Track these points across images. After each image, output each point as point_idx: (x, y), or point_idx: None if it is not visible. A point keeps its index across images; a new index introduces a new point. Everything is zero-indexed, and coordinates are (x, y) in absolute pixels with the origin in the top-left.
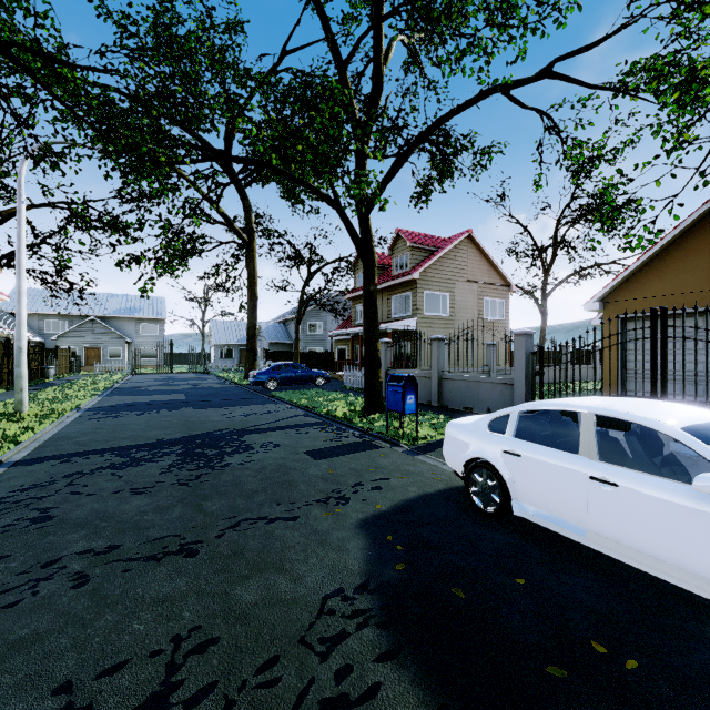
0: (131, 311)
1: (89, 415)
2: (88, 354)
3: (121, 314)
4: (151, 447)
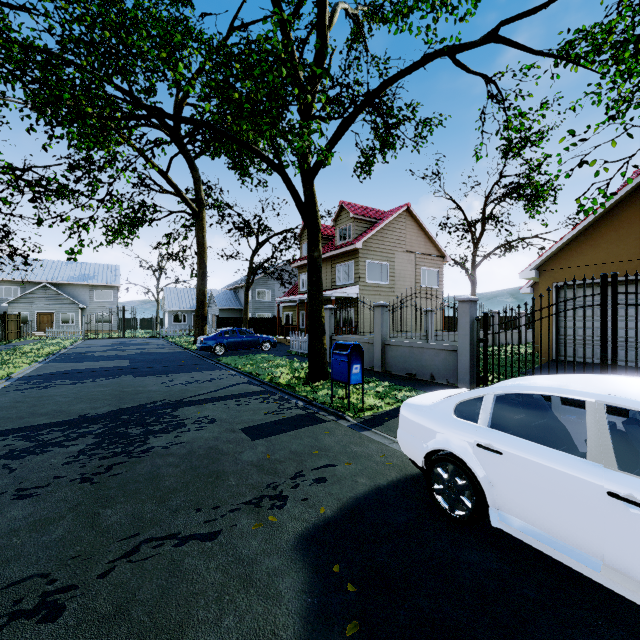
0: (85, 278)
1: (17, 385)
2: (40, 319)
3: (75, 281)
4: (68, 426)
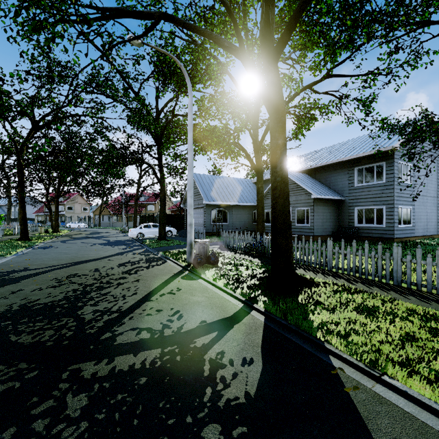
0: None
1: None
2: None
3: None
4: None
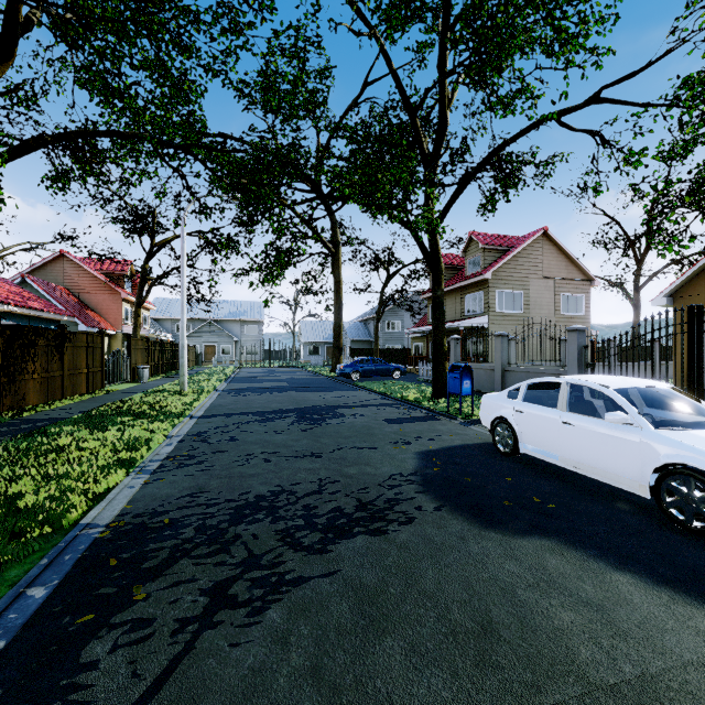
0: (237, 314)
1: (226, 394)
2: (206, 351)
3: (230, 317)
4: (276, 413)
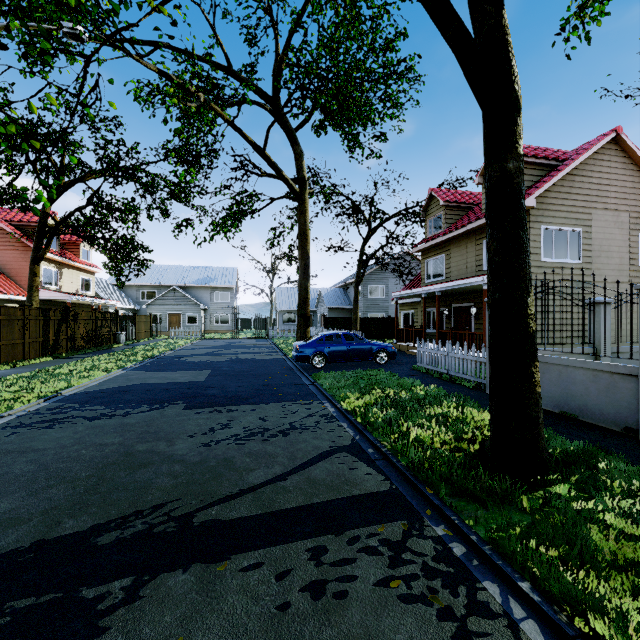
0: (207, 280)
1: (37, 413)
2: (170, 320)
3: (198, 283)
4: None
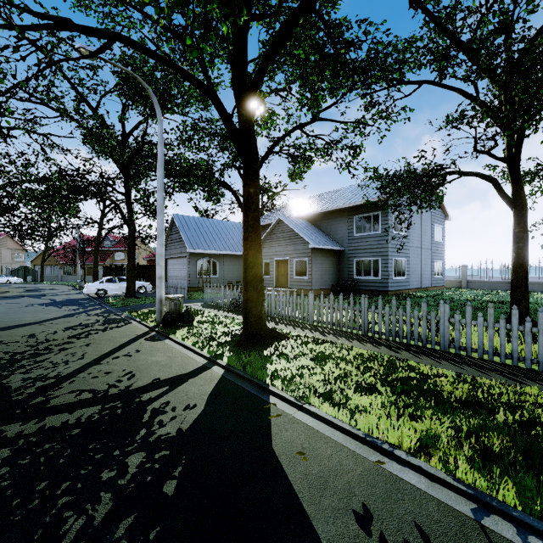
0: None
1: None
2: None
3: None
4: None
